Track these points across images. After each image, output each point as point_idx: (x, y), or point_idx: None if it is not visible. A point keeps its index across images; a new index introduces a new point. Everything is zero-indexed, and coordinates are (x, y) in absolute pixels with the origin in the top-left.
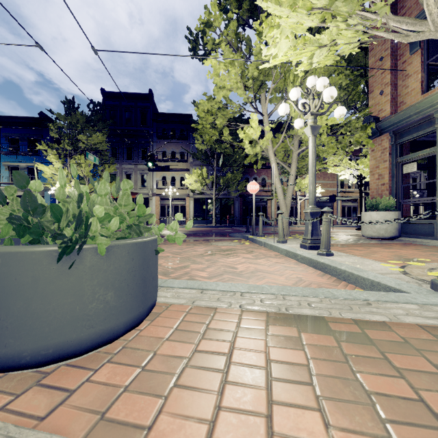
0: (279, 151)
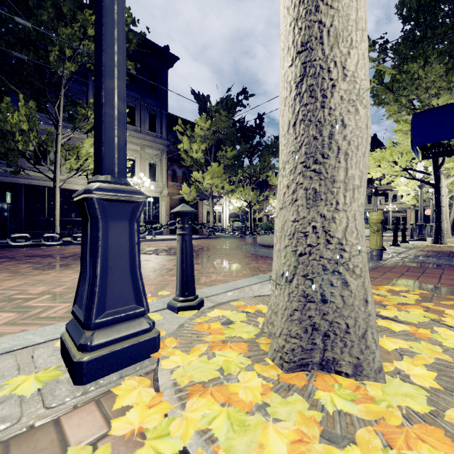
0: (450, 191)
